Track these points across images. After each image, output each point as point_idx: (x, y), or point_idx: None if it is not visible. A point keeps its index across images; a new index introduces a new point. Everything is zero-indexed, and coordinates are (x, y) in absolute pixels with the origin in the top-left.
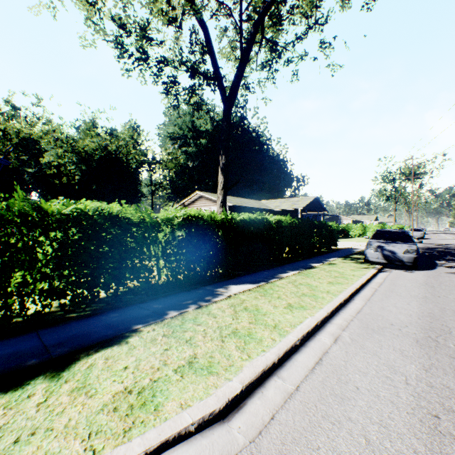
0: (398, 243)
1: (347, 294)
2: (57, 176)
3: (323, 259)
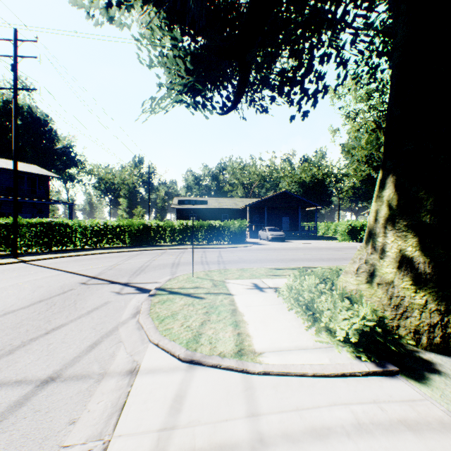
0: None
1: None
2: None
3: None
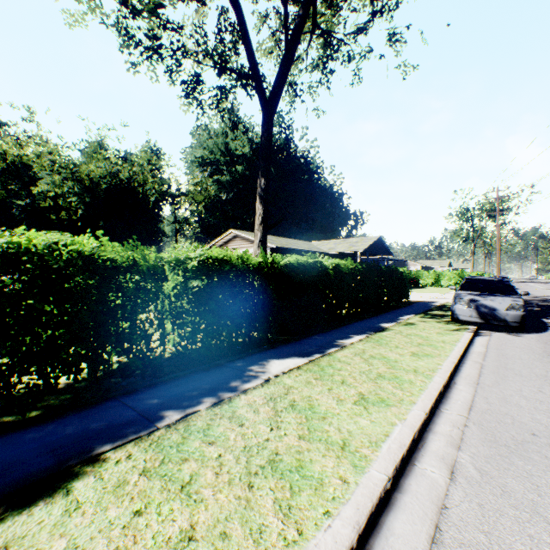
0: (498, 296)
1: (445, 375)
2: (55, 210)
3: (395, 317)
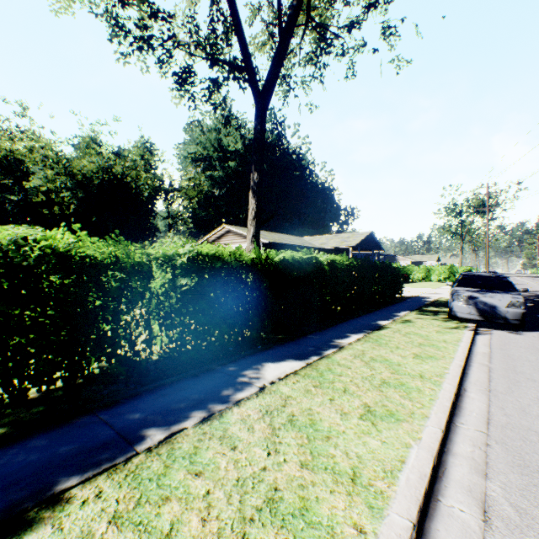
0: (497, 292)
1: (454, 381)
2: (47, 205)
3: (390, 314)
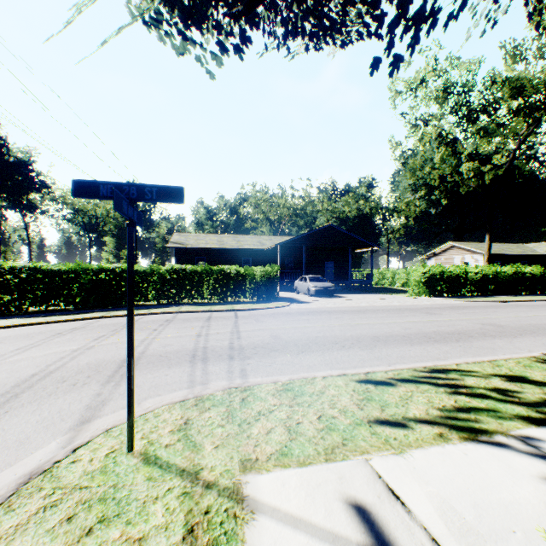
0: None
1: None
2: None
3: None
